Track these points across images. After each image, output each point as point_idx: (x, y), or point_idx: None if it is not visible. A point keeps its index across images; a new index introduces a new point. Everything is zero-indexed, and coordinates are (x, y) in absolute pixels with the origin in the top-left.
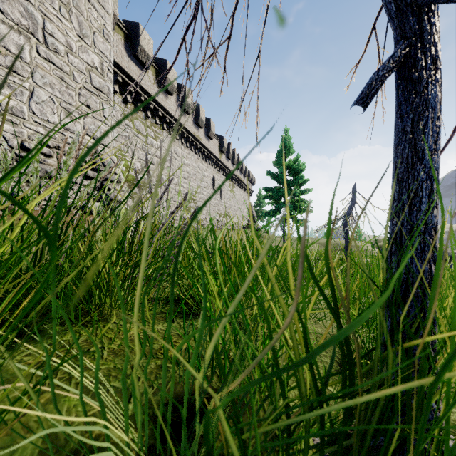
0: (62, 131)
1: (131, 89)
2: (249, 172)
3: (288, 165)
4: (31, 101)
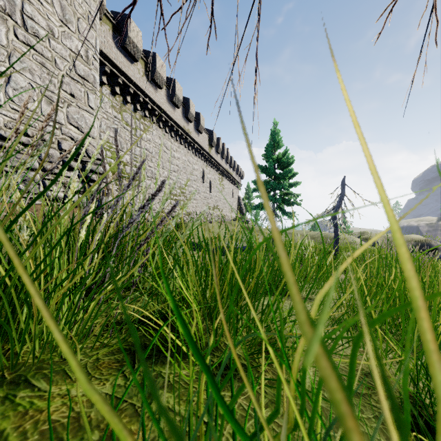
0: (43, 120)
1: (119, 81)
2: (237, 166)
3: (277, 158)
4: (8, 87)
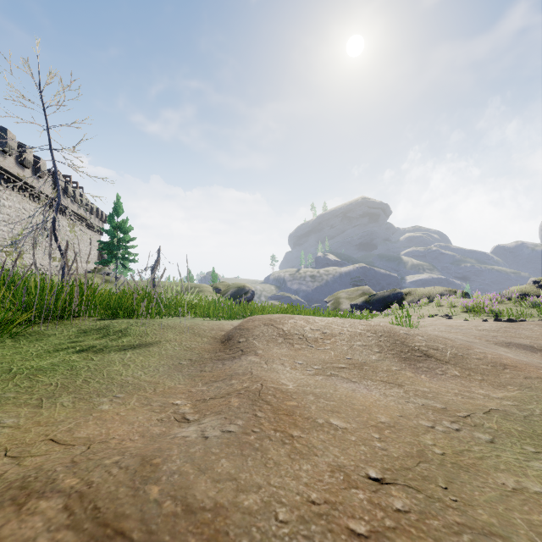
0: None
1: None
2: (98, 209)
3: (119, 225)
4: None
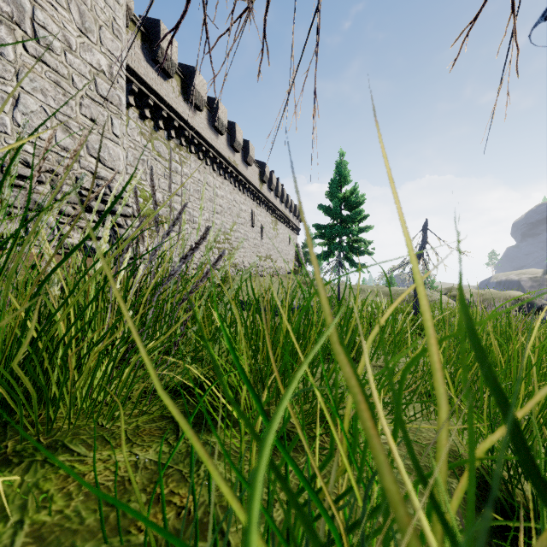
0: (58, 151)
1: (150, 102)
2: (295, 206)
3: (343, 197)
4: (16, 111)
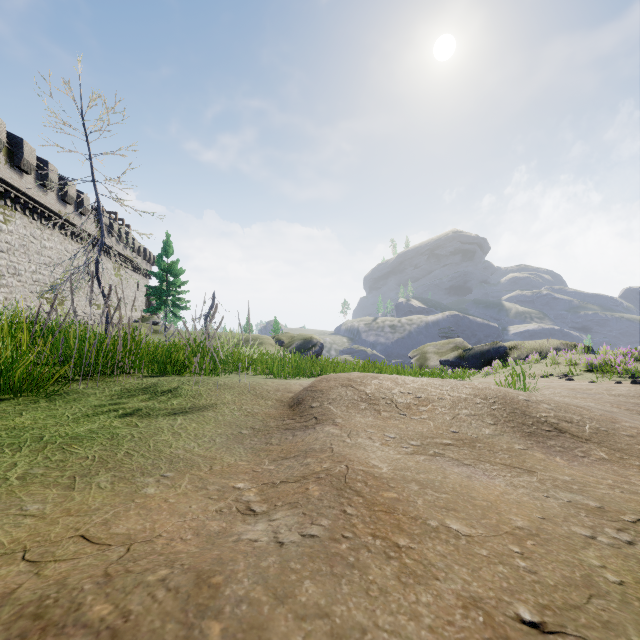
0: None
1: None
2: (145, 249)
3: (169, 267)
4: None
